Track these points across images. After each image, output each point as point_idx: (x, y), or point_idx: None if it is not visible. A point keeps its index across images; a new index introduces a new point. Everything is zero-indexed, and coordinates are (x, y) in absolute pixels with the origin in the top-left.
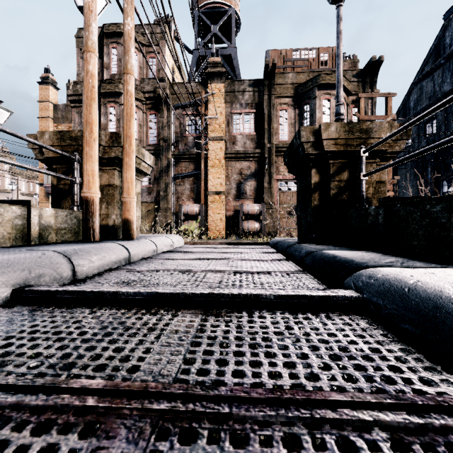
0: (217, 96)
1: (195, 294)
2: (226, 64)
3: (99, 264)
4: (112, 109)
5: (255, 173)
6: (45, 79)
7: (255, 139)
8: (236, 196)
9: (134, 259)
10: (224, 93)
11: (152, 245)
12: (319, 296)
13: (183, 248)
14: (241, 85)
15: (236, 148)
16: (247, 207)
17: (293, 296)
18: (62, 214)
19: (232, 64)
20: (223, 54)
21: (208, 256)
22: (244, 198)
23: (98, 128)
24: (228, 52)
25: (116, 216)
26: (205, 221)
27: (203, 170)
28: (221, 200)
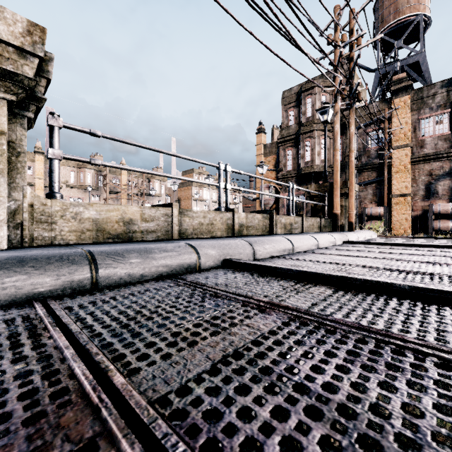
0: (402, 108)
1: (400, 243)
2: (412, 72)
3: (352, 239)
4: (307, 142)
5: (450, 172)
6: (259, 130)
7: (450, 138)
8: (424, 197)
9: (359, 239)
10: (410, 103)
11: (363, 235)
12: (447, 245)
13: (378, 238)
14: (431, 89)
15: (425, 151)
16: (438, 206)
17: (437, 245)
18: (325, 220)
19: (420, 65)
20: (408, 63)
21: (399, 241)
22: (435, 198)
23: (296, 157)
24: (415, 59)
25: (343, 220)
26: (388, 221)
27: (386, 176)
28: (407, 202)
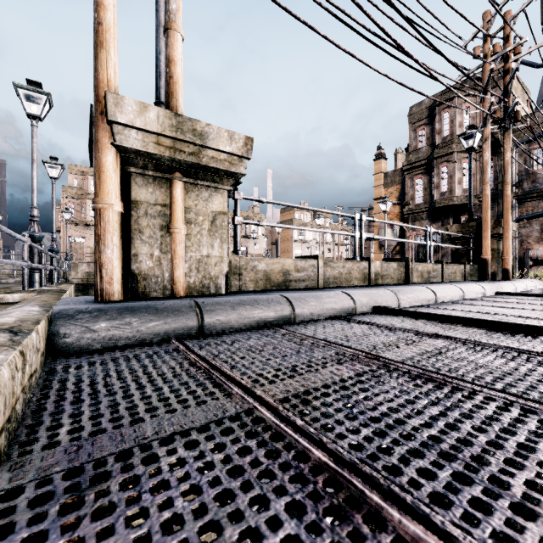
0: None
1: None
2: None
3: (507, 289)
4: (444, 168)
5: None
6: (378, 155)
7: None
8: None
9: (517, 290)
10: None
11: (524, 285)
12: None
13: None
14: None
15: None
16: None
17: None
18: (471, 267)
19: None
20: None
21: None
22: None
23: (428, 187)
24: None
25: (495, 267)
26: None
27: None
28: None
